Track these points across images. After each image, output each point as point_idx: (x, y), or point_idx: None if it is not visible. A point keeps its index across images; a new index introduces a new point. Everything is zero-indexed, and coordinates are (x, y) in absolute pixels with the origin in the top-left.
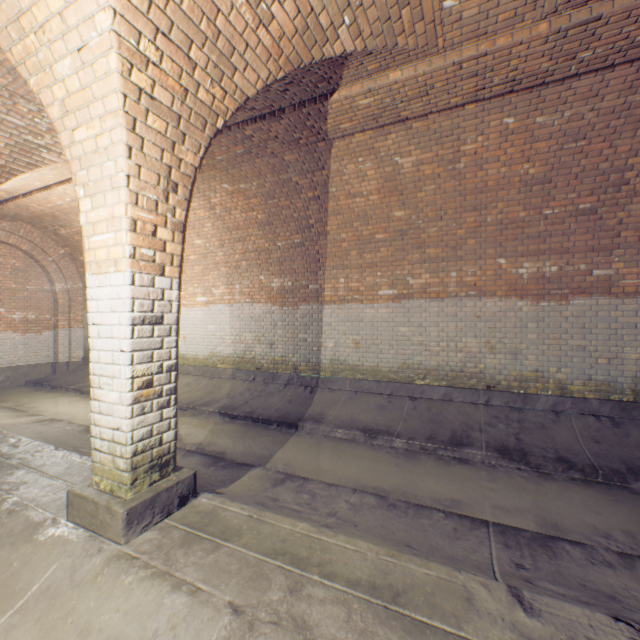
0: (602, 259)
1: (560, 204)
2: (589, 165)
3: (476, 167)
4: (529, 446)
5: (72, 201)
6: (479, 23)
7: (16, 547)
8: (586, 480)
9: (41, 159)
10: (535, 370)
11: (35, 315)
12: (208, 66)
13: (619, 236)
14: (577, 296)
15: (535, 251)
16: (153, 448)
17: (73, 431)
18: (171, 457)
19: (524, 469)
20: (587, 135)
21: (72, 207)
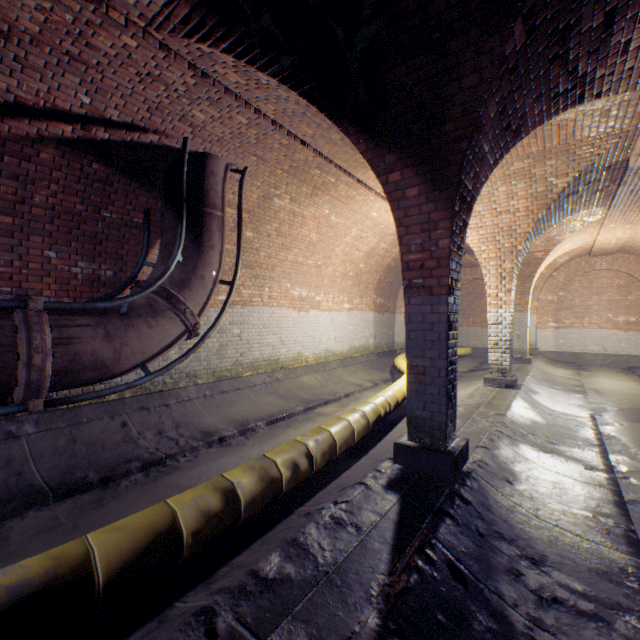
0: None
1: None
2: None
3: None
4: None
5: (616, 240)
6: (625, 117)
7: (478, 383)
8: None
9: (556, 241)
10: None
11: (633, 318)
12: (503, 237)
13: None
14: None
15: None
16: (498, 365)
17: (568, 383)
18: (506, 371)
19: None
20: None
21: (627, 240)
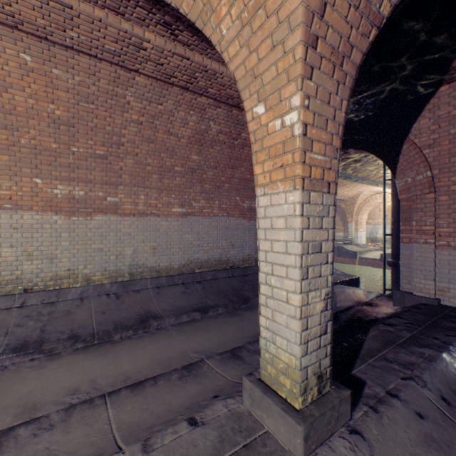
0: (113, 190)
1: (84, 146)
2: (100, 124)
3: (1, 87)
4: (51, 334)
5: None
6: None
7: None
8: (87, 346)
9: None
10: (69, 269)
11: None
12: None
13: (122, 177)
14: (98, 214)
15: (68, 177)
16: None
17: None
18: None
19: (39, 357)
20: (95, 102)
21: None
